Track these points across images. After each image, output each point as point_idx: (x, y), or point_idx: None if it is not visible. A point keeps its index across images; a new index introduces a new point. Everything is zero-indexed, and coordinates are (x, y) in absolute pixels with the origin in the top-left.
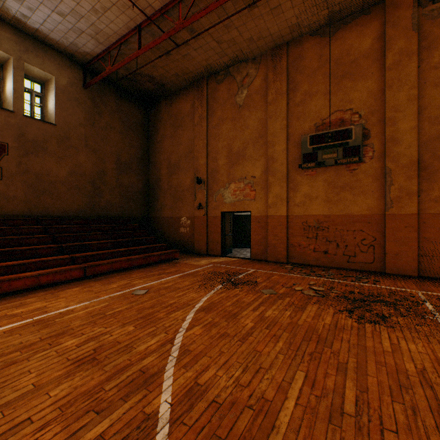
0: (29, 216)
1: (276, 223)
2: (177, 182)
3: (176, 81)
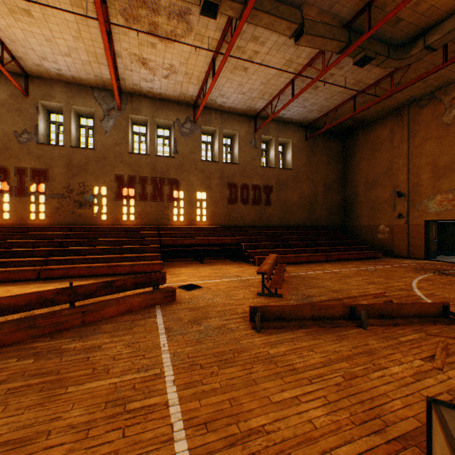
0: (280, 225)
1: None
2: (374, 196)
3: (375, 115)
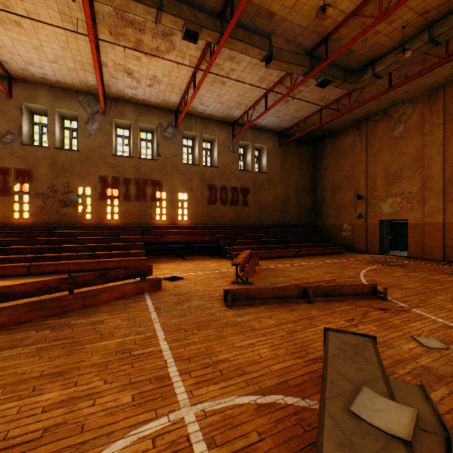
0: (256, 224)
1: (431, 228)
2: (339, 198)
3: (339, 126)
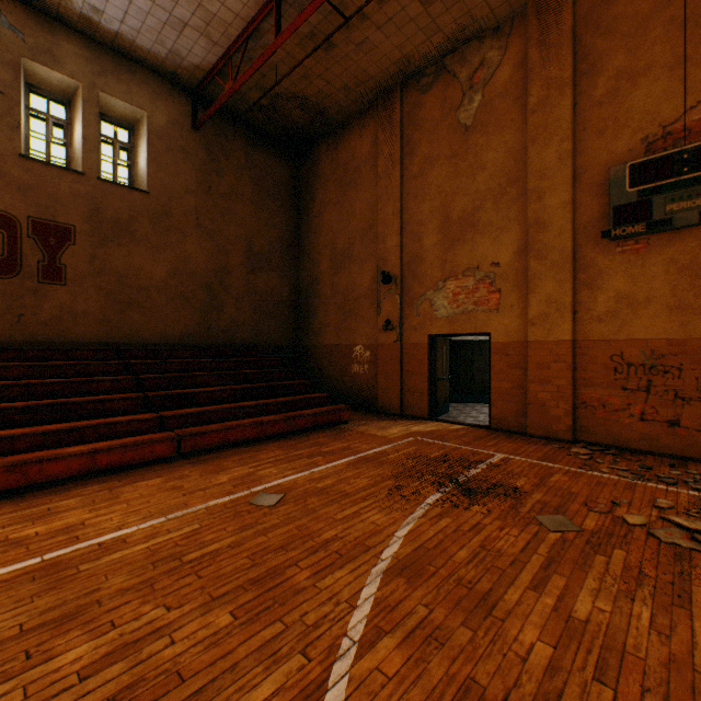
0: (107, 344)
1: (546, 356)
2: (347, 283)
3: (344, 101)
